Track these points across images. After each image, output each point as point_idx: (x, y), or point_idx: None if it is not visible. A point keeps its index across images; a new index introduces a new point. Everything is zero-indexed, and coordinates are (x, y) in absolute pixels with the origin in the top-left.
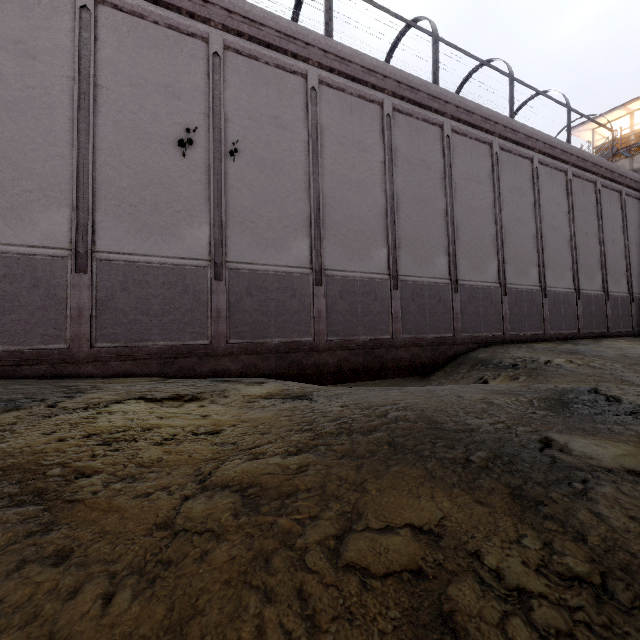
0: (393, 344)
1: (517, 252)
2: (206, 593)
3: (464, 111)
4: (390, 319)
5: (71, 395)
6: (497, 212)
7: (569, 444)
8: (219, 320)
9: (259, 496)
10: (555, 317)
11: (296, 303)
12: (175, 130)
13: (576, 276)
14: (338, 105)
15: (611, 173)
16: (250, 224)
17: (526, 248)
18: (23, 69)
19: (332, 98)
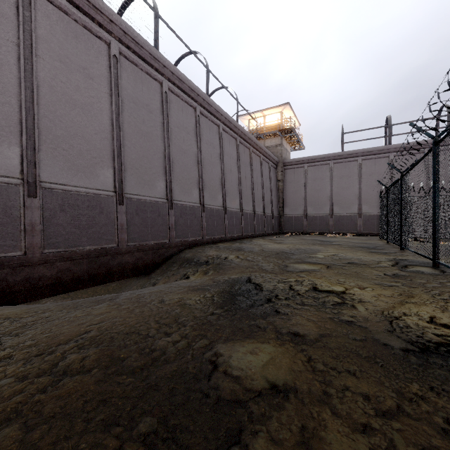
0: (119, 251)
1: (211, 184)
2: None
3: (177, 78)
4: (116, 230)
5: None
6: (199, 155)
7: (232, 359)
8: None
9: None
10: (231, 226)
11: None
12: None
13: (241, 202)
14: (60, 24)
15: (256, 145)
16: None
17: (216, 182)
18: None
19: (53, 14)
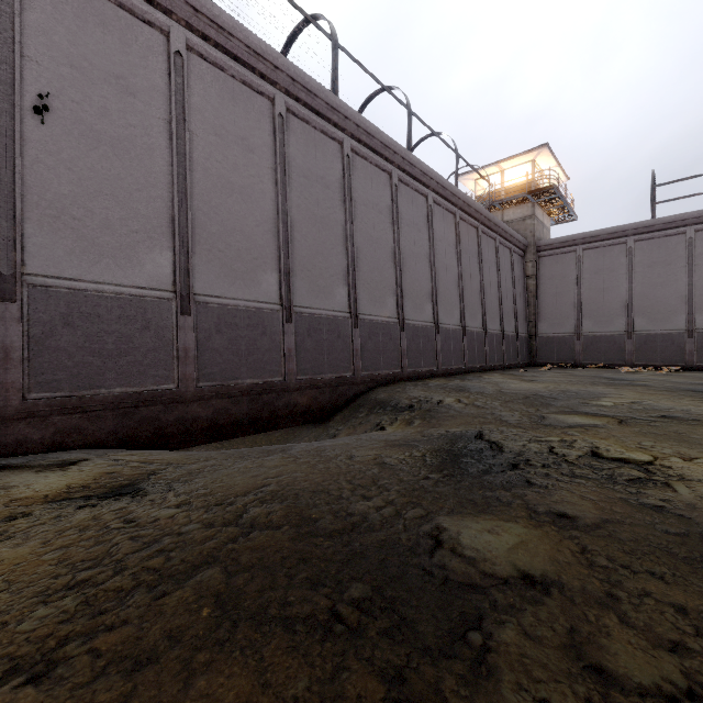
0: (286, 387)
1: (414, 288)
2: None
3: (364, 132)
4: (282, 358)
5: None
6: (396, 245)
7: (461, 536)
8: (8, 364)
9: None
10: (446, 353)
11: (150, 338)
12: None
13: (463, 314)
14: (215, 85)
15: (489, 221)
16: (71, 221)
17: (422, 284)
18: None
19: (207, 74)
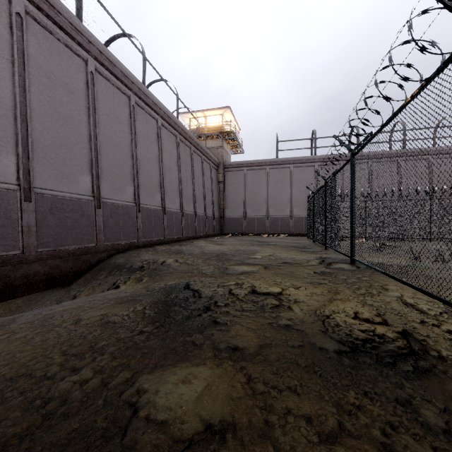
0: (24, 260)
1: (148, 182)
2: None
3: (107, 59)
4: (20, 233)
5: None
6: (134, 150)
7: (158, 396)
8: None
9: None
10: (171, 227)
11: None
12: None
13: (182, 202)
14: None
15: (198, 145)
16: None
17: (154, 180)
18: None
19: None
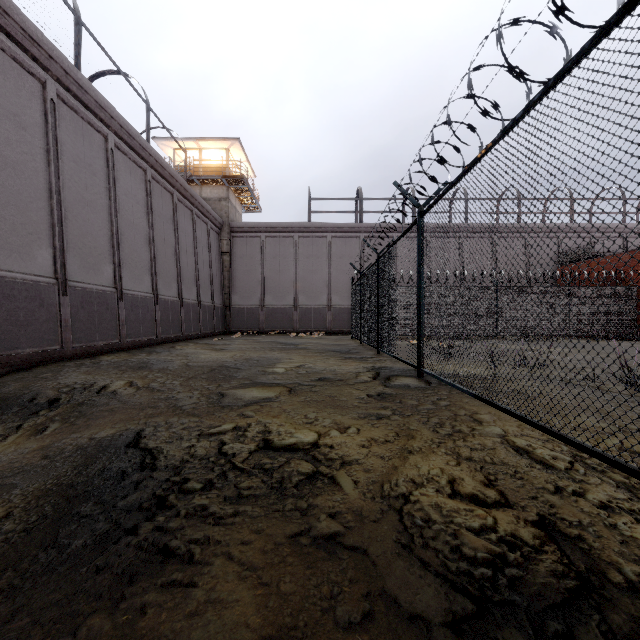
0: None
1: (86, 242)
2: None
3: None
4: None
5: None
6: (54, 181)
7: None
8: None
9: None
10: (133, 323)
11: None
12: None
13: (155, 281)
14: None
15: (185, 191)
16: None
17: (98, 240)
18: None
19: None
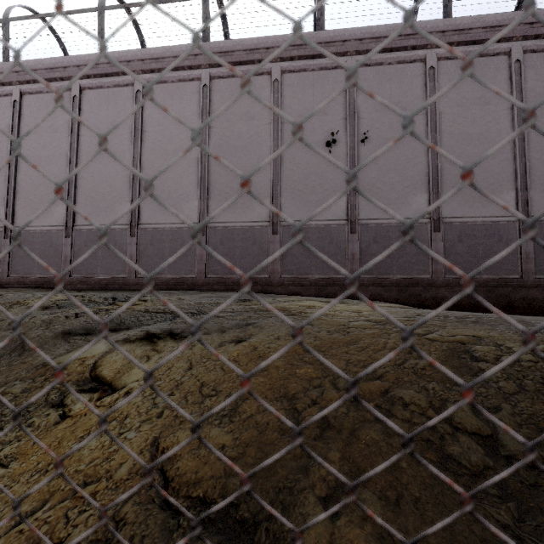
0: (522, 284)
1: None
2: (365, 337)
3: None
4: (518, 259)
5: (278, 297)
6: None
7: None
8: (353, 261)
9: (385, 324)
10: None
11: (415, 247)
12: (324, 136)
13: None
14: (457, 72)
15: None
16: (376, 190)
17: None
18: (249, 127)
19: (450, 68)
